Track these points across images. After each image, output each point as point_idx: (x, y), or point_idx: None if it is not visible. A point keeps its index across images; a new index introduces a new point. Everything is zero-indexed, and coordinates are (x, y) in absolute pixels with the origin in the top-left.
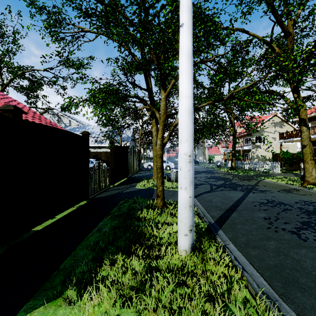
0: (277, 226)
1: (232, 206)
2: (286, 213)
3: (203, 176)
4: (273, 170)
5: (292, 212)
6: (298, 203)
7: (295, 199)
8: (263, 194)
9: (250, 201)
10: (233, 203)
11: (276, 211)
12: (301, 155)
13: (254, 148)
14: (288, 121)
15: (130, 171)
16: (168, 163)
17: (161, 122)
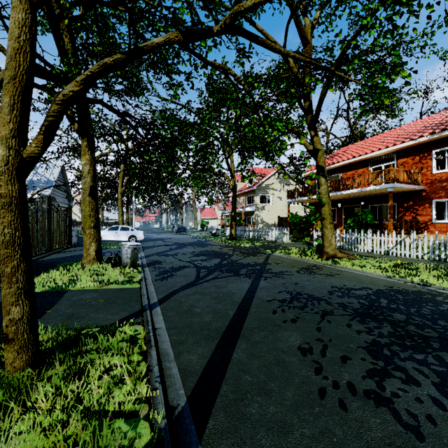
0: (336, 380)
1: (233, 319)
2: (330, 324)
3: (189, 251)
4: (281, 238)
5: (337, 319)
6: (334, 294)
7: (326, 286)
8: (280, 281)
9: (264, 299)
10: (235, 311)
11: (313, 321)
12: (311, 219)
13: (258, 210)
14: (366, 112)
15: (36, 248)
16: (132, 231)
17: (7, 81)
